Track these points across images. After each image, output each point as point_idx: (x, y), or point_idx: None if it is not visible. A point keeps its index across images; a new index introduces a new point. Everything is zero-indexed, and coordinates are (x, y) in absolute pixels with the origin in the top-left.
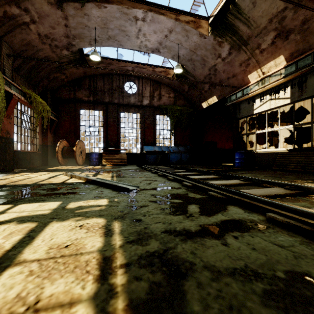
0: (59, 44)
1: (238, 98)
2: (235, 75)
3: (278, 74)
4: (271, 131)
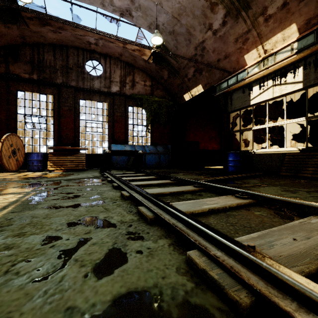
0: None
1: (231, 85)
2: (228, 55)
3: (288, 50)
4: (258, 130)
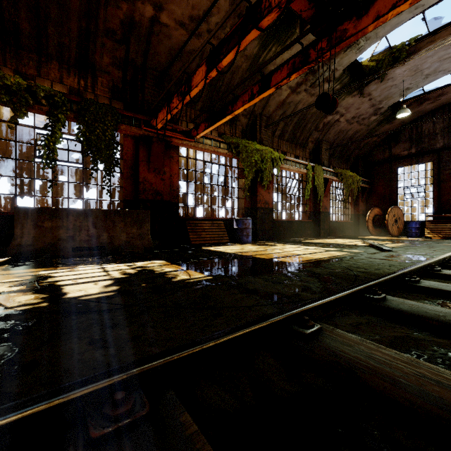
0: (365, 116)
1: None
2: None
3: None
4: None
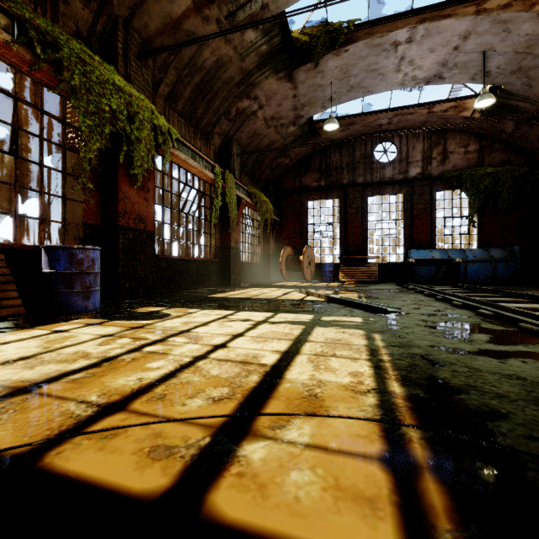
0: (285, 122)
1: None
2: None
3: None
4: None
